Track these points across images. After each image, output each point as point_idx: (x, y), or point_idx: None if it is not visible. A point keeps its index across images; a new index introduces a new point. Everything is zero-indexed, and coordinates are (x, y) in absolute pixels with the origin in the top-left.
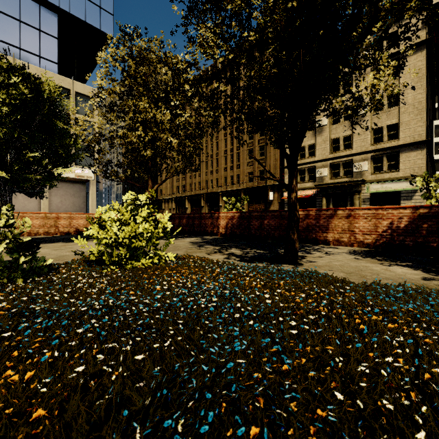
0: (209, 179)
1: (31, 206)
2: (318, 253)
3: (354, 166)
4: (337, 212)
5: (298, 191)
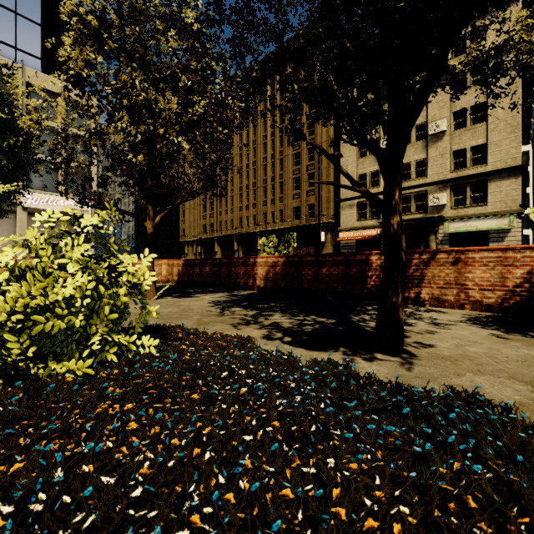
0: (244, 215)
1: None
2: (421, 323)
3: (429, 198)
4: (436, 255)
5: (358, 230)
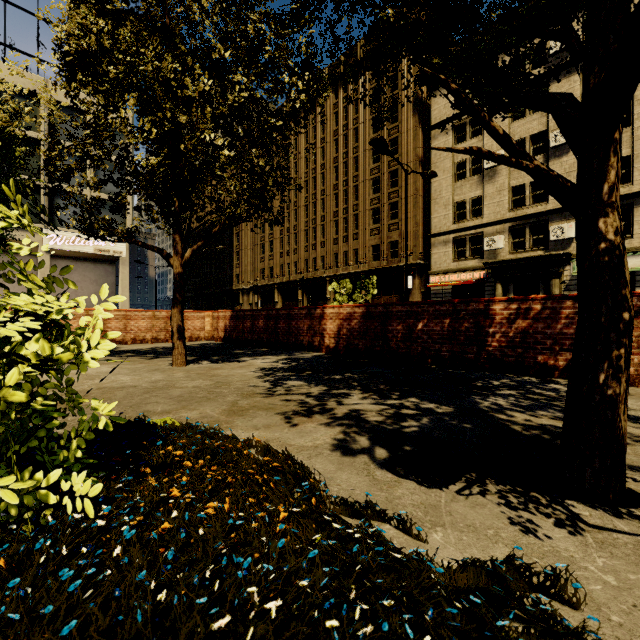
0: (310, 257)
1: None
2: None
3: (551, 231)
4: None
5: (454, 273)
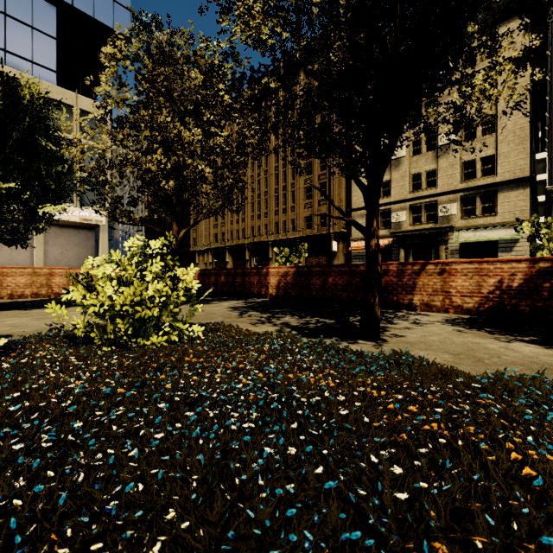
0: (256, 225)
1: (21, 259)
2: (404, 323)
3: (439, 209)
4: (426, 266)
5: None
